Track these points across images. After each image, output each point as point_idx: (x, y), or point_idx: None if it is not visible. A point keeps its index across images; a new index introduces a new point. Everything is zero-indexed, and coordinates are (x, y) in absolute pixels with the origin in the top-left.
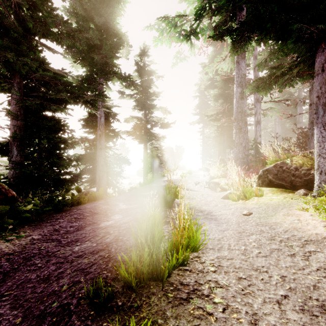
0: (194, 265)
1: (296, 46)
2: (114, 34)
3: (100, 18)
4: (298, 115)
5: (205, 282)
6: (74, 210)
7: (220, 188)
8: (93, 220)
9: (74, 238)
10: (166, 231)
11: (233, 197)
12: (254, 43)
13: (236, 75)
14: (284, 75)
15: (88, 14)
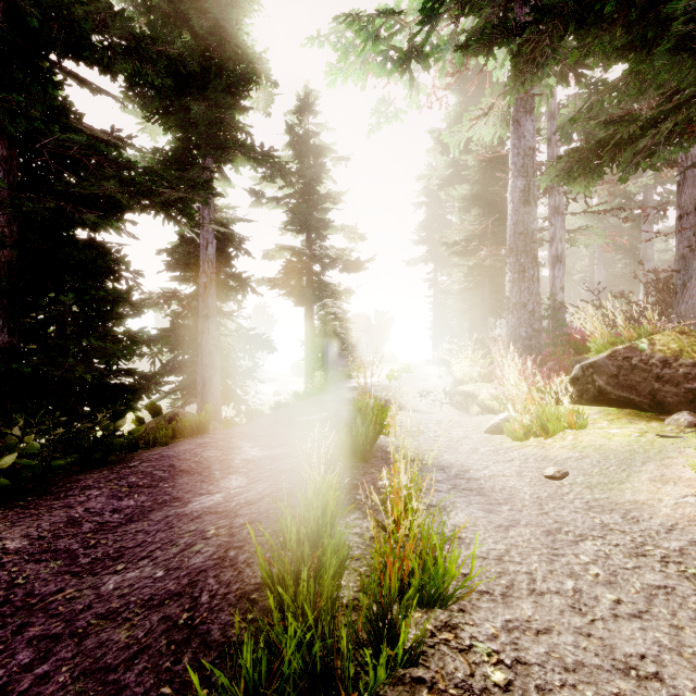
0: (442, 661)
1: (675, 63)
2: (238, 57)
3: (203, 16)
4: (643, 245)
5: None
6: (134, 462)
7: (479, 407)
8: (175, 492)
9: (115, 546)
10: (355, 533)
11: (515, 430)
12: (553, 79)
13: (513, 150)
14: (634, 140)
15: (178, 9)
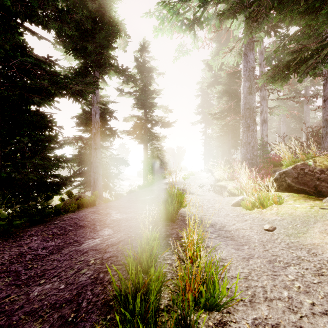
0: None
1: None
2: (110, 22)
3: (93, 2)
4: (304, 114)
5: None
6: (57, 221)
7: (228, 193)
8: (76, 237)
9: (41, 268)
10: (168, 263)
11: (247, 205)
12: (263, 34)
13: (244, 68)
14: (306, 61)
15: None
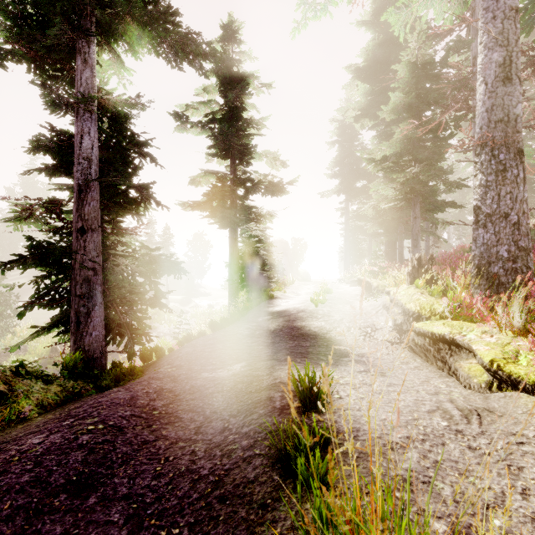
0: None
1: None
2: None
3: None
4: None
5: None
6: None
7: (492, 375)
8: None
9: None
10: None
11: None
12: None
13: (485, 14)
14: None
15: None
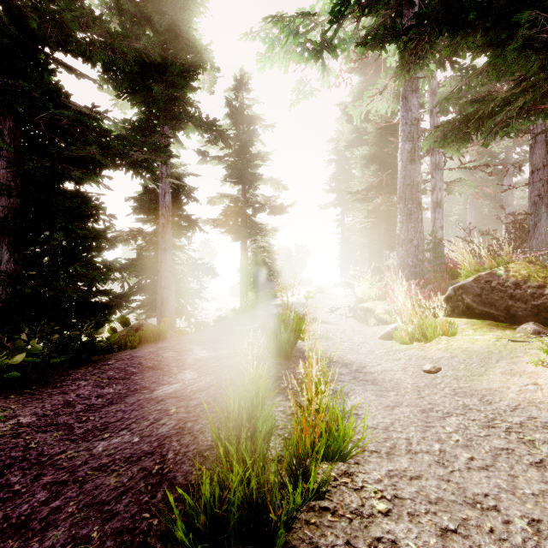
0: (342, 496)
1: (522, 57)
2: (189, 48)
3: (162, 17)
4: (505, 193)
5: (368, 546)
6: (111, 360)
7: (375, 319)
8: (144, 382)
9: (101, 421)
10: (280, 410)
11: (402, 336)
12: (433, 65)
13: (402, 120)
14: (494, 115)
15: (142, 11)
